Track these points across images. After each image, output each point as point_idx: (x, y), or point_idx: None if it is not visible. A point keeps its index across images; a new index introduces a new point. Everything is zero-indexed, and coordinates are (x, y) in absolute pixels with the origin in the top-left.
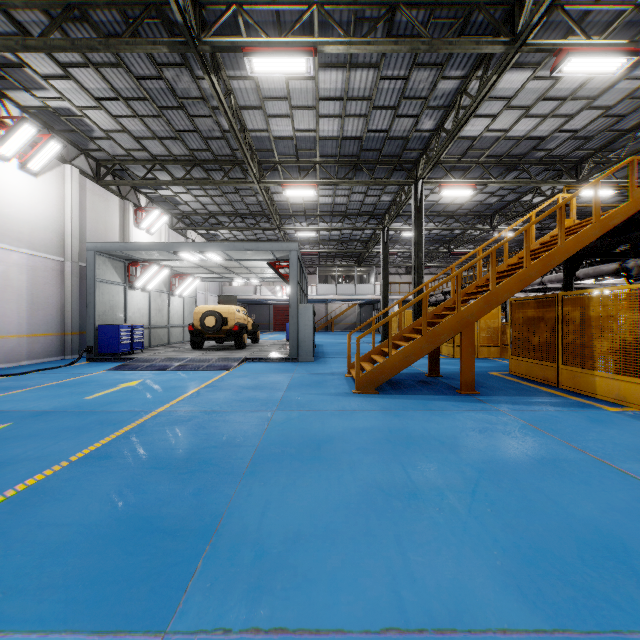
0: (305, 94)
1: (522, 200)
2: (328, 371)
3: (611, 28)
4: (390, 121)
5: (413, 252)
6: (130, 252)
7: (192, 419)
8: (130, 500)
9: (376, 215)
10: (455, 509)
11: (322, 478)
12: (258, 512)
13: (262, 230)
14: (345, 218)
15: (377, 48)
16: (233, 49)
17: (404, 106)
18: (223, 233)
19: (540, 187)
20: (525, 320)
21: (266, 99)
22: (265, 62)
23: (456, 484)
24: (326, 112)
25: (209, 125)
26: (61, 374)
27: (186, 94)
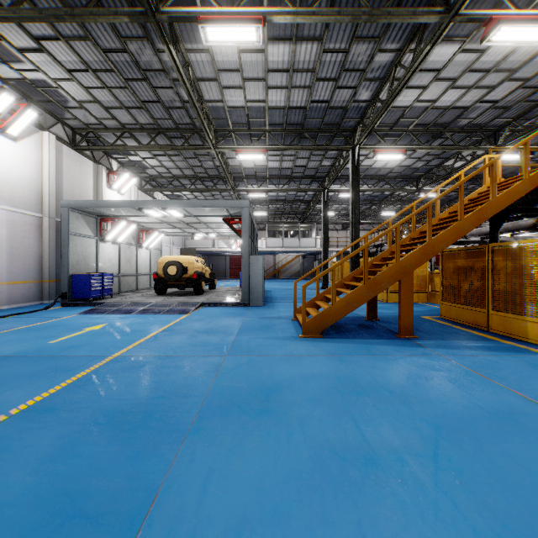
0: (255, 66)
1: (444, 165)
2: (276, 315)
3: (535, 2)
4: (331, 92)
5: (351, 209)
6: (100, 209)
7: (145, 365)
8: (60, 467)
9: (317, 178)
10: (419, 481)
11: (271, 437)
12: (199, 485)
13: (219, 191)
14: (291, 181)
15: (321, 18)
16: (189, 19)
17: (344, 78)
18: (185, 194)
19: (461, 153)
20: (455, 269)
21: (220, 71)
22: (218, 31)
23: (414, 445)
24: (274, 84)
25: (170, 96)
26: (34, 318)
27: (149, 66)
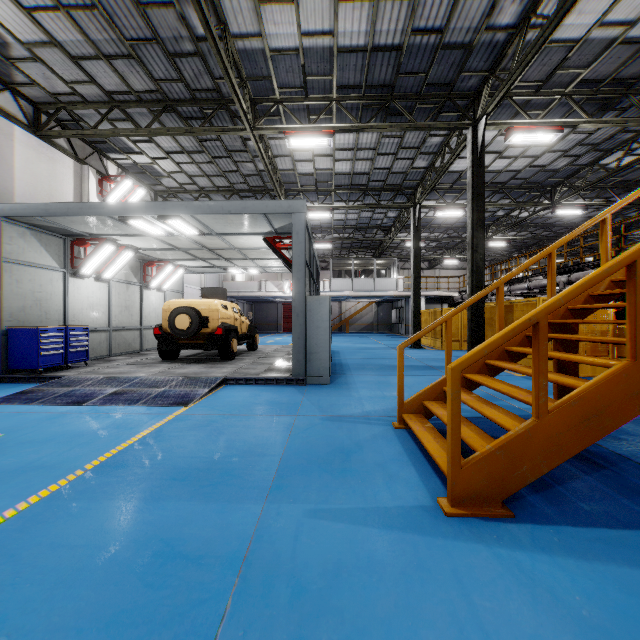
0: None
1: (600, 163)
2: (357, 410)
3: None
4: (450, 8)
5: (470, 223)
6: (59, 220)
7: None
8: None
9: (405, 189)
10: None
11: None
12: None
13: None
14: (365, 195)
15: None
16: None
17: None
18: None
19: (636, 139)
20: None
21: None
22: None
23: None
24: None
25: (173, 27)
26: None
27: None
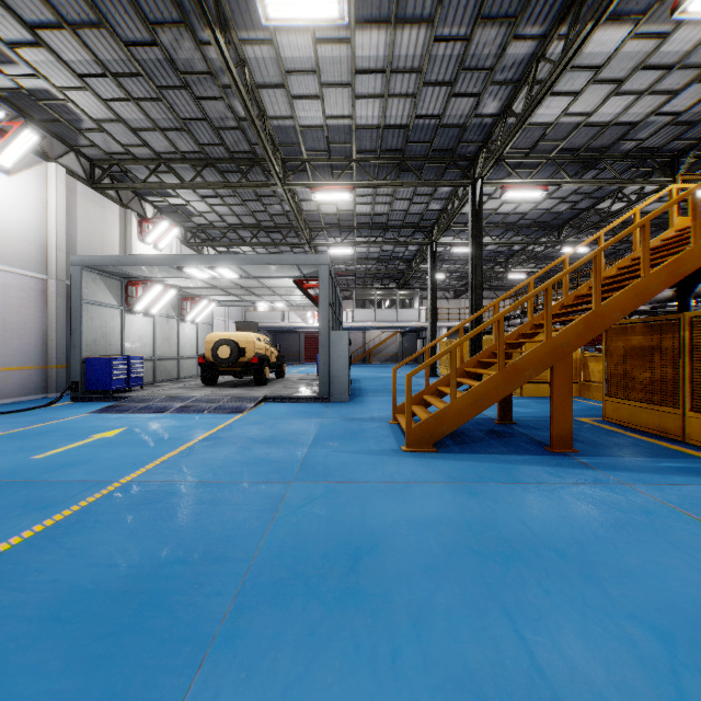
0: (338, 65)
1: (598, 207)
2: (367, 415)
3: None
4: (444, 103)
5: (470, 268)
6: (125, 267)
7: (166, 498)
8: None
9: (422, 227)
10: None
11: (362, 657)
12: None
13: (290, 247)
14: (386, 231)
15: None
16: None
17: (463, 81)
18: (245, 251)
19: (622, 190)
20: (628, 350)
21: (289, 73)
22: (283, 4)
23: (634, 682)
24: (364, 91)
25: (221, 111)
26: (28, 419)
27: (189, 68)
